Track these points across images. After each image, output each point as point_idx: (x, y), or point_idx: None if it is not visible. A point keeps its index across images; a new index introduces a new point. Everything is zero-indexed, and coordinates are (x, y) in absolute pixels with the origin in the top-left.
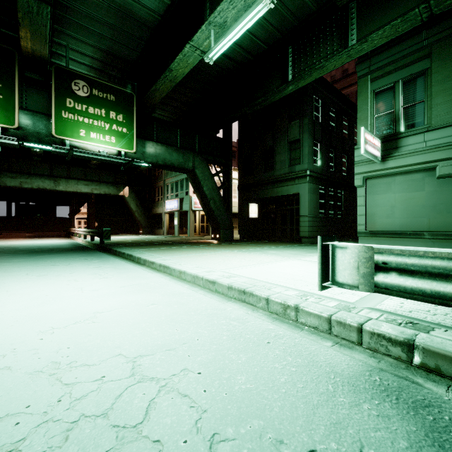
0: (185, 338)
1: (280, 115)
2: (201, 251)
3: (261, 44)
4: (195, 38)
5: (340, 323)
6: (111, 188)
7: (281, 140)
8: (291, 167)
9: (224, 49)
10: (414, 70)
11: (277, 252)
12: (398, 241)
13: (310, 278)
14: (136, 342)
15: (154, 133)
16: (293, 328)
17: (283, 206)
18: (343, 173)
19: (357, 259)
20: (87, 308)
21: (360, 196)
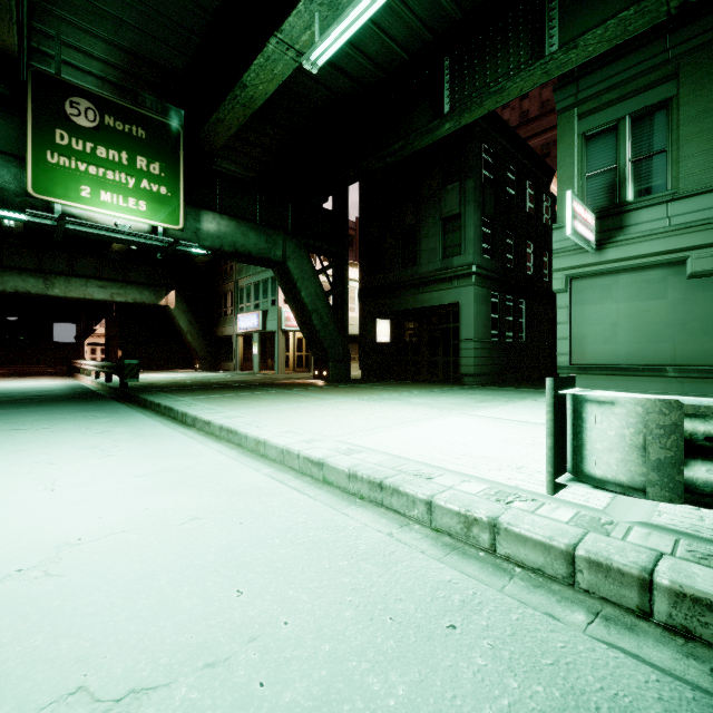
0: (255, 620)
1: (428, 174)
2: (297, 399)
3: (399, 51)
4: (286, 26)
5: (598, 566)
6: (145, 293)
7: (429, 216)
8: (446, 259)
9: (337, 46)
10: (651, 101)
11: (428, 401)
12: (624, 382)
13: (499, 453)
14: (134, 638)
15: (216, 199)
16: (491, 573)
17: (432, 324)
18: (527, 271)
19: (641, 429)
20: (46, 534)
21: (561, 307)
